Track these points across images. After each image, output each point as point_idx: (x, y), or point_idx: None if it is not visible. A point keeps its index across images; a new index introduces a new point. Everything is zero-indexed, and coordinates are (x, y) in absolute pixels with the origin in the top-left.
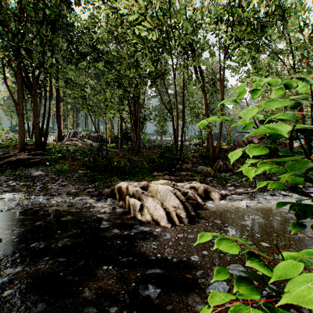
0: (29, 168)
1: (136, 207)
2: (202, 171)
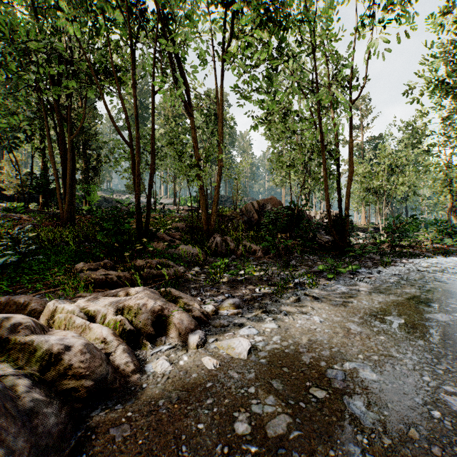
0: None
1: None
2: (185, 255)
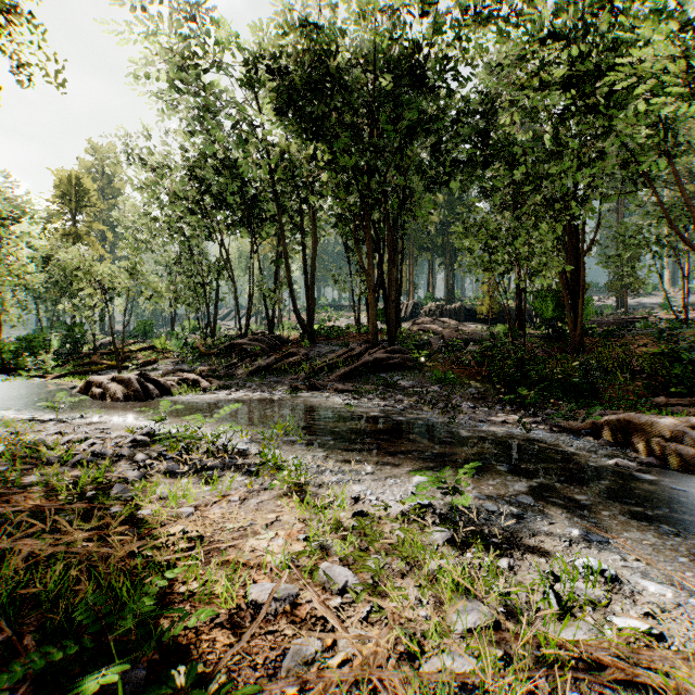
0: (389, 374)
1: (691, 460)
2: None
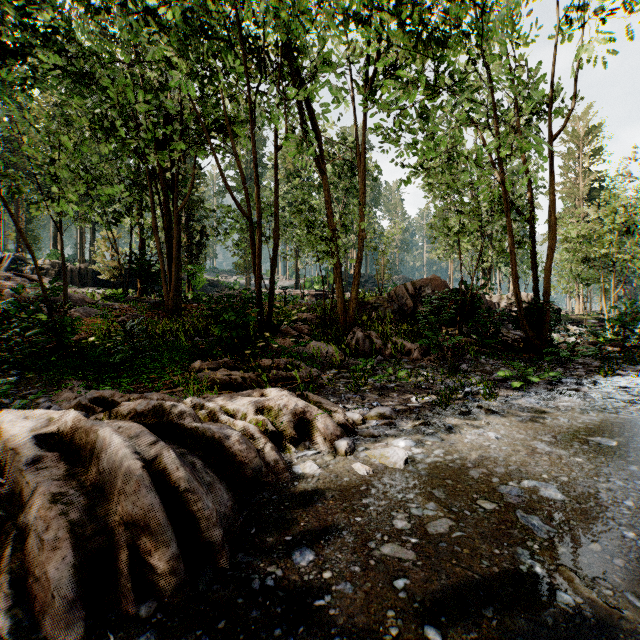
0: None
1: None
2: (317, 354)
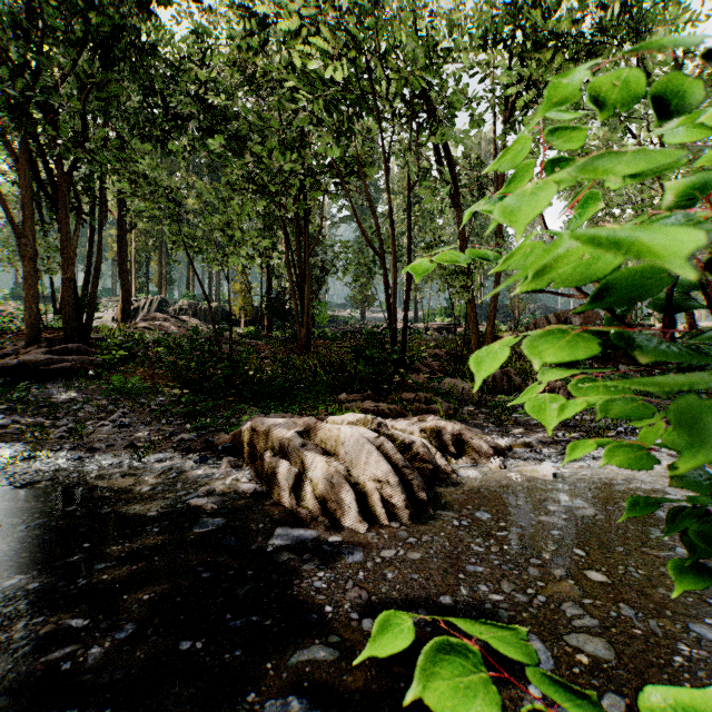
0: (48, 384)
1: (285, 481)
2: (452, 390)
